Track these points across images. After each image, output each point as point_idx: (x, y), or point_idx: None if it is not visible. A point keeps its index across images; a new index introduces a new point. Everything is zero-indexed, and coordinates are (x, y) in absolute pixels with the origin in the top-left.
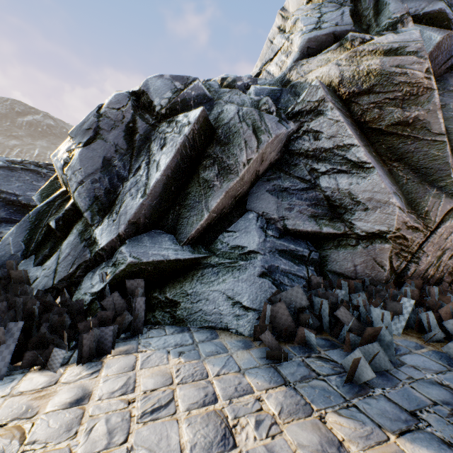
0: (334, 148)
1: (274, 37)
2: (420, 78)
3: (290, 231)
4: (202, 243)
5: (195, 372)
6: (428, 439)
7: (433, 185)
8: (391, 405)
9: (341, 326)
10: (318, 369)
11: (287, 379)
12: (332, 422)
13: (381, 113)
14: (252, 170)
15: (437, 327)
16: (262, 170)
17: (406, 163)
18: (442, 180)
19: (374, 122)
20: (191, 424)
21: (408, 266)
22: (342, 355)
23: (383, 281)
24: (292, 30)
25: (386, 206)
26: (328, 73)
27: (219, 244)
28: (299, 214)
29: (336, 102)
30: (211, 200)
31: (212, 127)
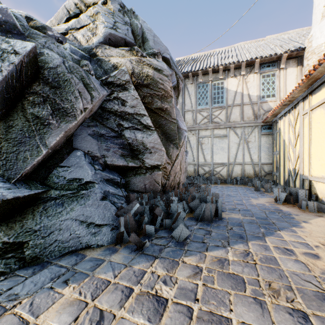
0: (134, 114)
1: (71, 9)
2: (169, 90)
3: (109, 166)
4: (36, 178)
5: (97, 285)
6: (213, 247)
7: (171, 142)
8: (196, 243)
9: (157, 218)
10: (162, 243)
11: (155, 255)
12: (188, 261)
13: (152, 100)
14: (84, 117)
15: (187, 207)
16: (87, 118)
17: (162, 130)
18: (174, 141)
19: (149, 104)
20: (133, 311)
21: (166, 182)
22: (164, 232)
23: (158, 191)
24: (95, 18)
25: (160, 151)
26: (125, 64)
27: (55, 178)
28: (114, 154)
29: (133, 85)
30: (48, 137)
31: (38, 65)
